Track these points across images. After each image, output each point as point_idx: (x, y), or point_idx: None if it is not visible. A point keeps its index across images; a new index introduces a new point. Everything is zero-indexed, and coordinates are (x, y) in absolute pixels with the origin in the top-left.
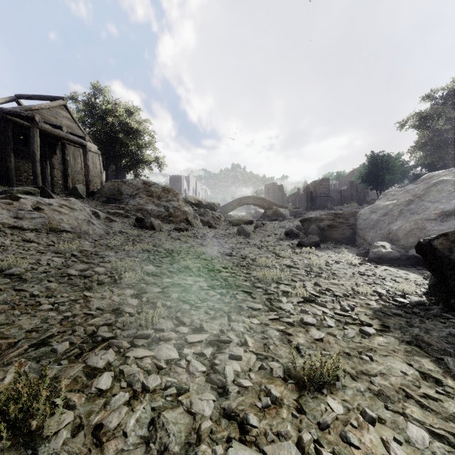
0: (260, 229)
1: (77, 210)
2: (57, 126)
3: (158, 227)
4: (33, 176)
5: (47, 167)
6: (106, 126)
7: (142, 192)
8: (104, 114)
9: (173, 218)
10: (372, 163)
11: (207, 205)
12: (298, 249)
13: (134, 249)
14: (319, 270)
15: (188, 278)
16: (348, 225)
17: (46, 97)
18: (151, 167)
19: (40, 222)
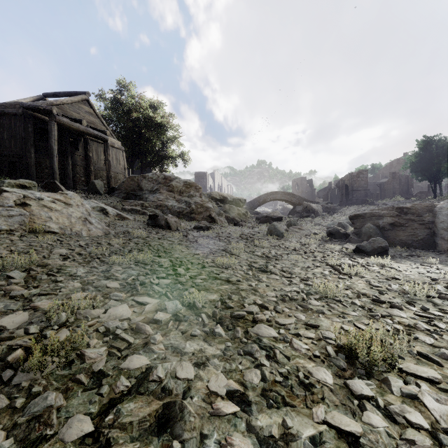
0: (294, 227)
1: (73, 205)
2: (77, 120)
3: (175, 226)
4: (50, 172)
5: (68, 163)
6: (130, 122)
7: (162, 187)
8: (128, 109)
9: (195, 215)
10: (426, 150)
11: (232, 201)
12: (358, 257)
13: (123, 261)
14: (441, 312)
15: (186, 345)
16: (421, 223)
17: (70, 93)
18: (175, 163)
19: (19, 220)
